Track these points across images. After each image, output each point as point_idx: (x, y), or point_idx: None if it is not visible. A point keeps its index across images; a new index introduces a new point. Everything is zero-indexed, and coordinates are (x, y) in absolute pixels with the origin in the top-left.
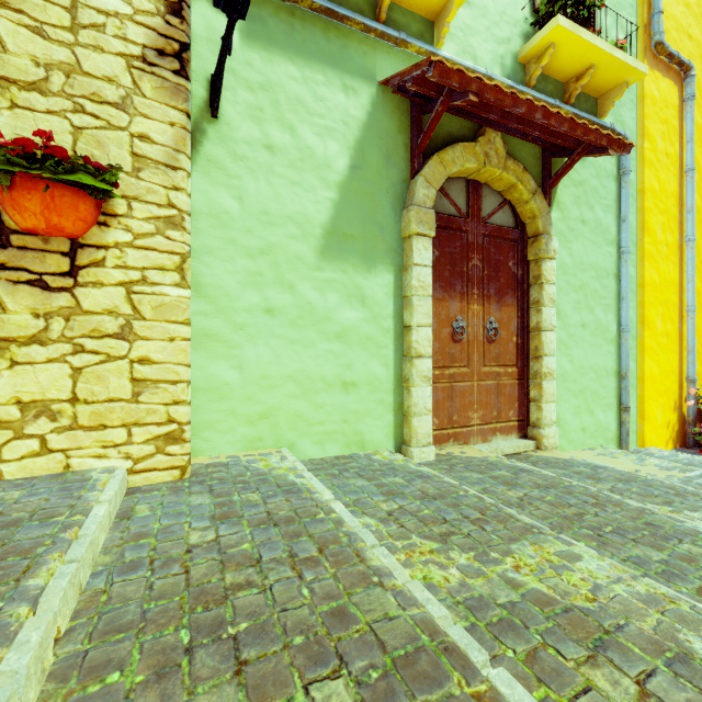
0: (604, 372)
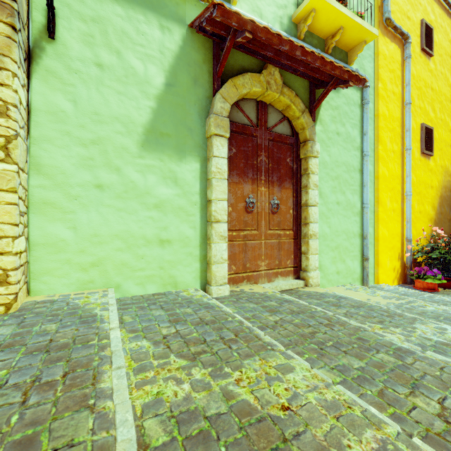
0: (352, 234)
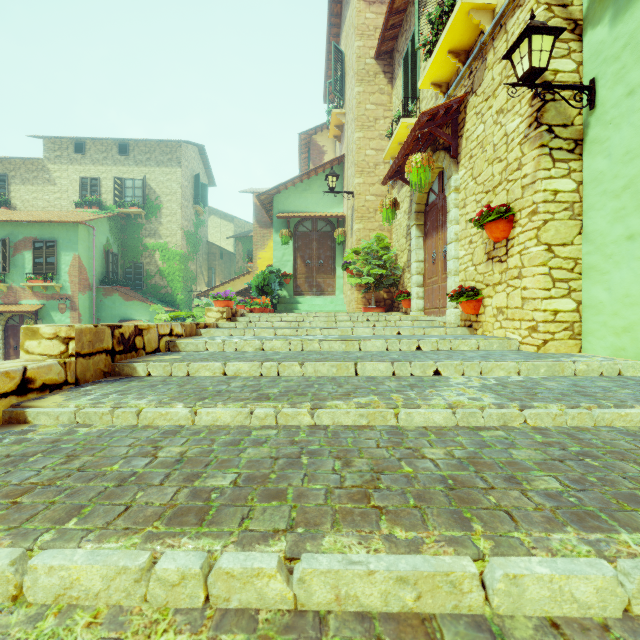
0: None
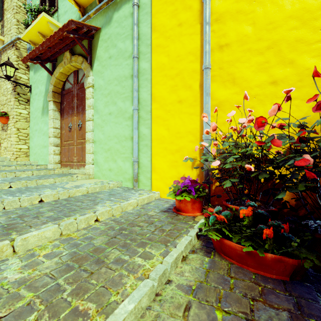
0: (124, 138)
